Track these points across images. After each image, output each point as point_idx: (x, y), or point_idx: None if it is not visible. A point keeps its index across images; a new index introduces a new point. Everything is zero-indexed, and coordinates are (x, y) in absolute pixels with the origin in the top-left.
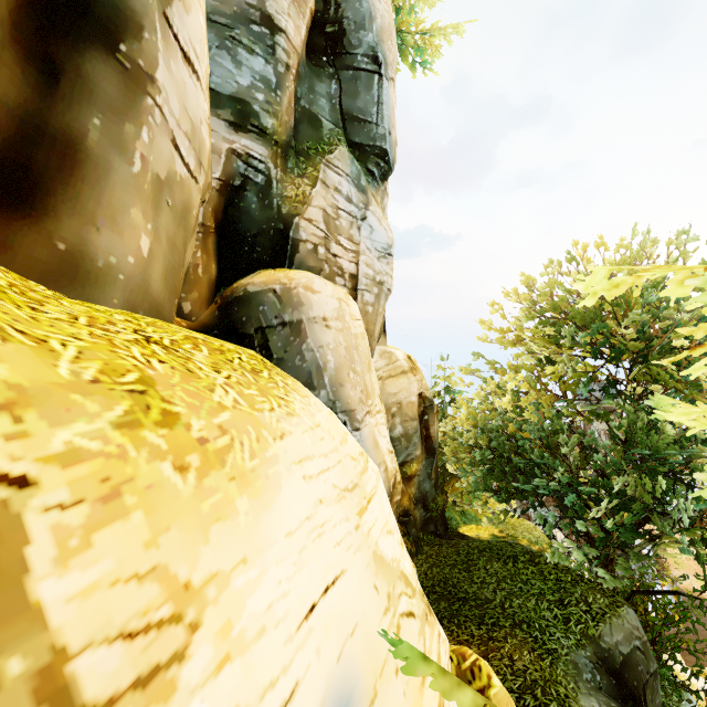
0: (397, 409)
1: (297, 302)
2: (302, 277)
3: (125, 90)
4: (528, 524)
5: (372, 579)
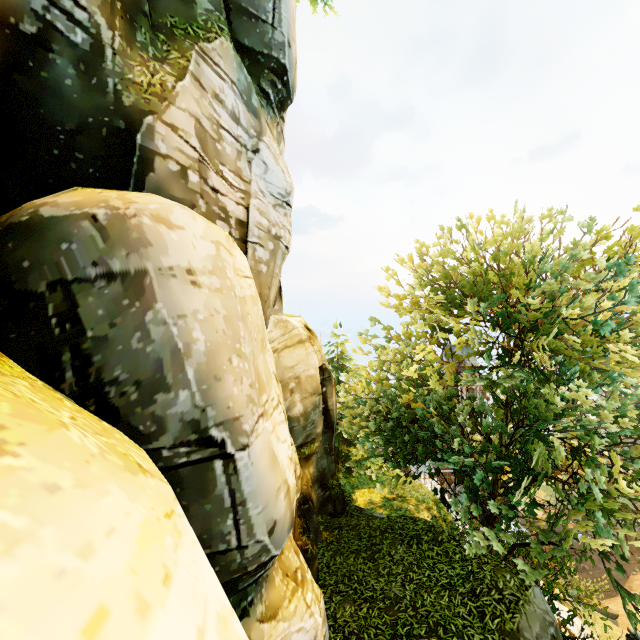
0: (294, 384)
1: (138, 239)
2: (150, 202)
3: None
4: (414, 482)
5: None
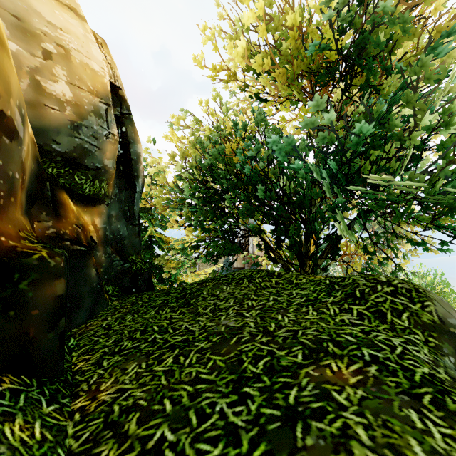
0: (53, 49)
1: None
2: None
3: None
4: None
5: None
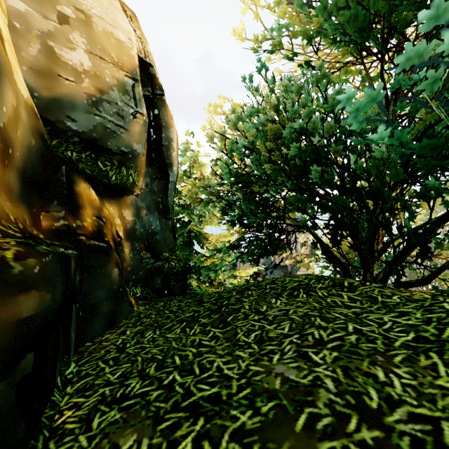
0: (71, 13)
1: None
2: None
3: None
4: None
5: None
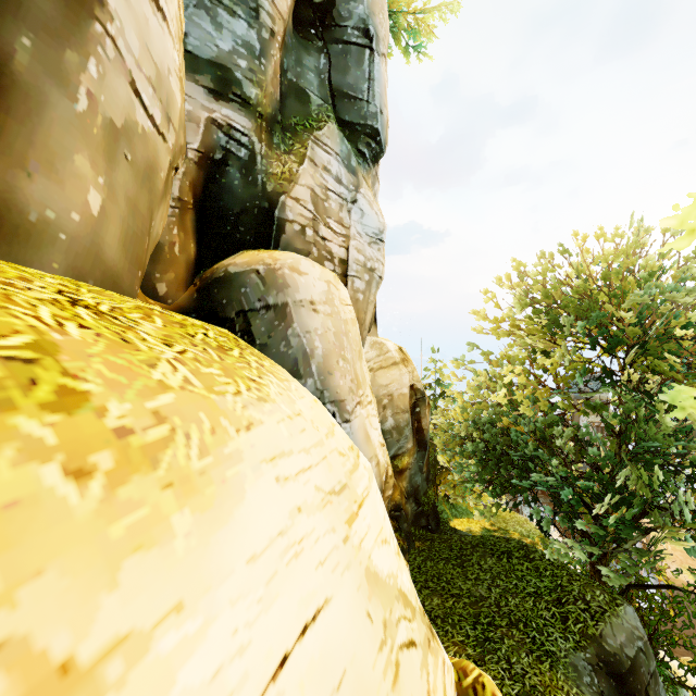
0: (388, 401)
1: (282, 283)
2: (287, 258)
3: (66, 9)
4: (519, 517)
5: (365, 604)
